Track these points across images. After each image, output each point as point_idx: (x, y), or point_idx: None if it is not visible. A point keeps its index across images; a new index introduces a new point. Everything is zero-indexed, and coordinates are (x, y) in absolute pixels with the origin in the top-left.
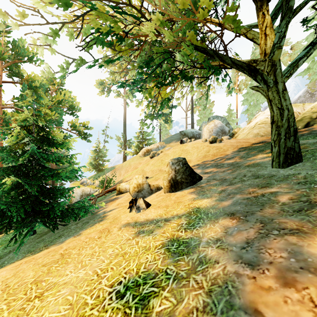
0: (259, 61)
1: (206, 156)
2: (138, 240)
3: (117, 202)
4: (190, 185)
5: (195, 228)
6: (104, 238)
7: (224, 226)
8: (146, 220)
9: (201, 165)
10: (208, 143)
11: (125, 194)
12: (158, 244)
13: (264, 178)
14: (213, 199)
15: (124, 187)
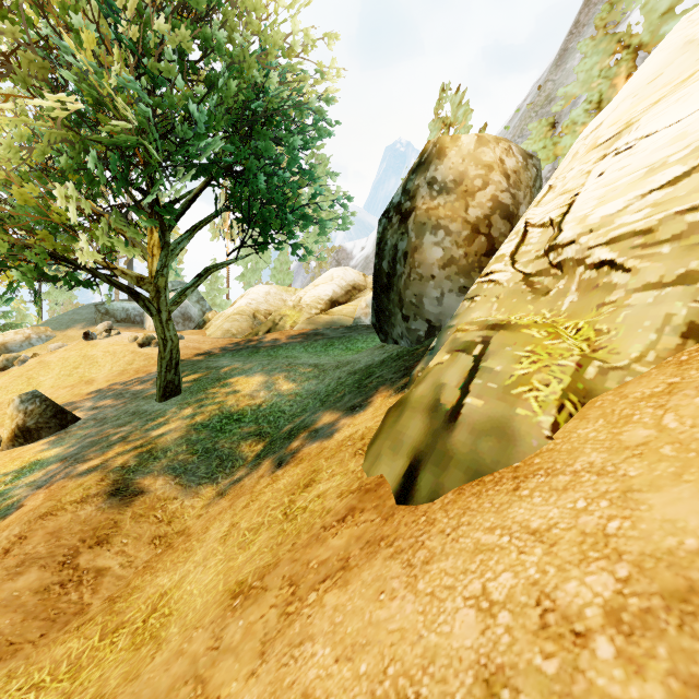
0: (147, 282)
1: (125, 373)
2: None
3: None
4: (56, 432)
5: (19, 480)
6: None
7: (49, 470)
8: None
9: (103, 391)
10: (137, 345)
11: None
12: None
13: (137, 415)
14: (65, 447)
15: None
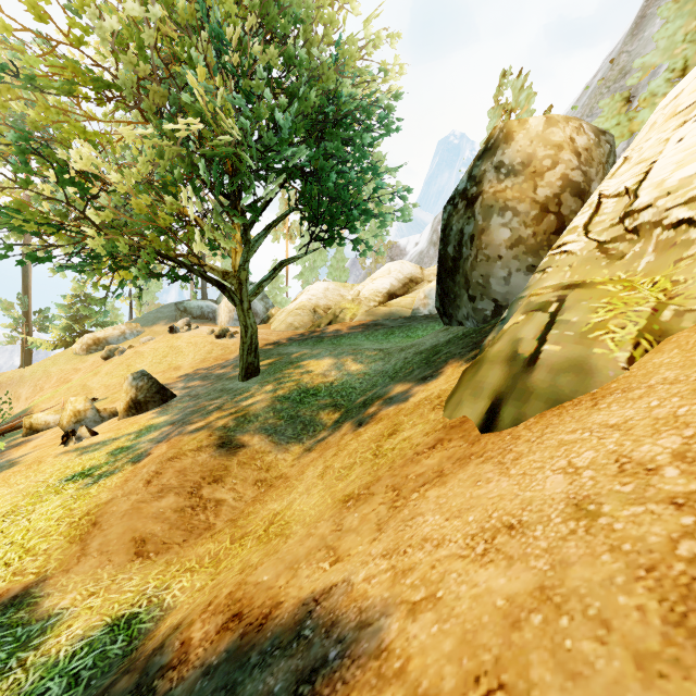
0: (231, 276)
1: (206, 360)
2: (82, 457)
3: (33, 445)
4: (159, 405)
5: (141, 438)
6: (37, 467)
7: (162, 431)
8: (91, 444)
9: (190, 375)
10: (214, 337)
11: (47, 432)
12: (103, 454)
13: (224, 392)
14: (170, 416)
15: (42, 421)
